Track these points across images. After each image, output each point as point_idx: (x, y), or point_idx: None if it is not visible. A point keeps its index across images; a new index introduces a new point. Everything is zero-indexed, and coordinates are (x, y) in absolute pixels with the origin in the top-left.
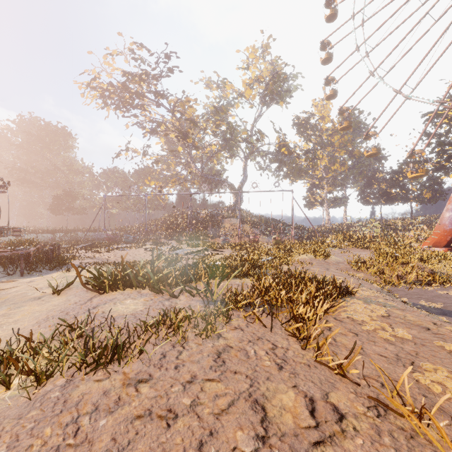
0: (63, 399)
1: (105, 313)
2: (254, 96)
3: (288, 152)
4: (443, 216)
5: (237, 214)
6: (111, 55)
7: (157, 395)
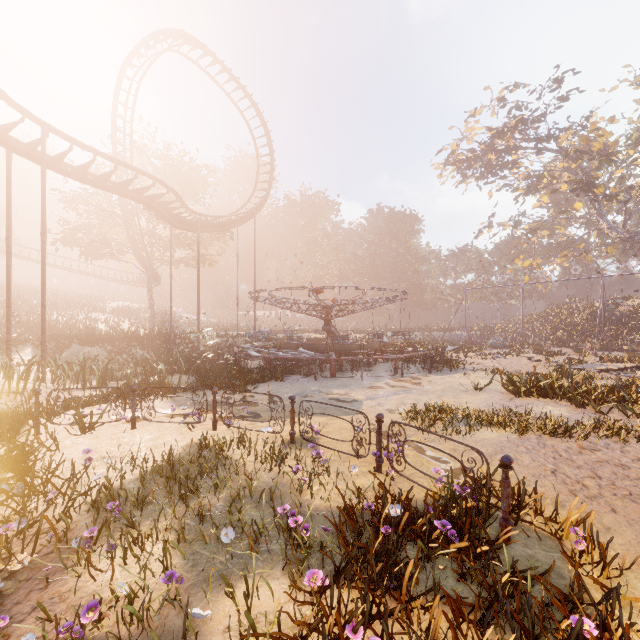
0: (541, 443)
1: (534, 411)
2: None
3: None
4: None
5: None
6: (473, 116)
7: (609, 458)
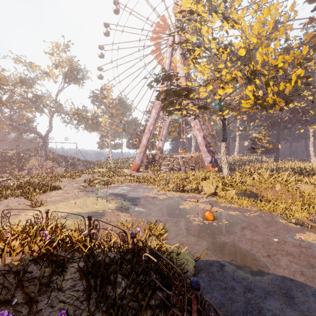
0: None
1: None
2: (57, 76)
3: (81, 116)
4: (136, 159)
5: (43, 154)
6: None
7: None
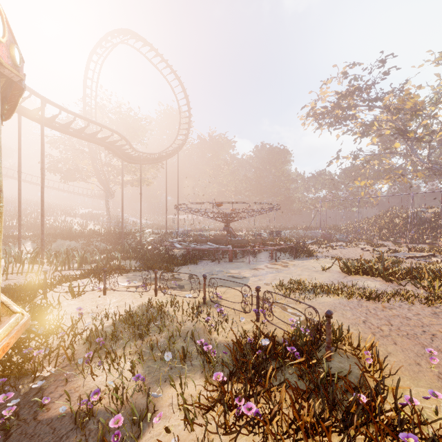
0: (360, 305)
1: (358, 284)
2: None
3: None
4: None
5: None
6: (326, 84)
7: (400, 314)
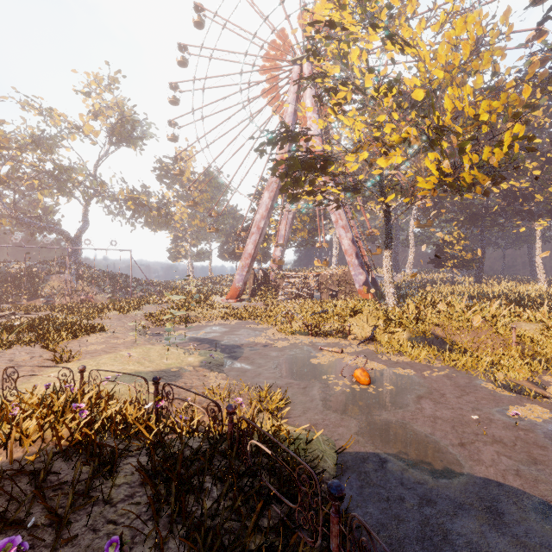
0: None
1: None
2: (97, 133)
3: (140, 203)
4: (236, 278)
5: (72, 269)
6: None
7: None
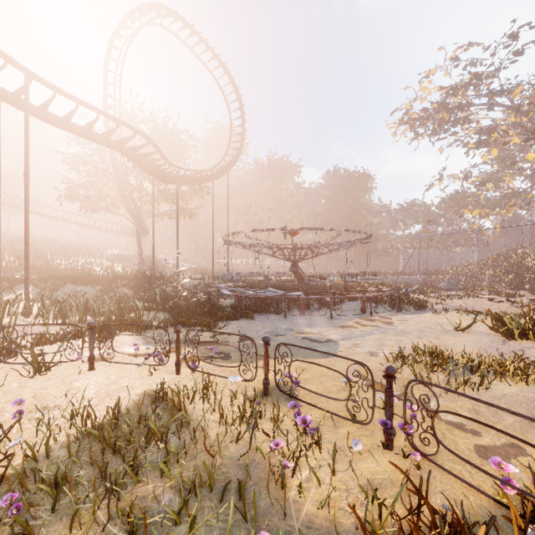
0: None
1: None
2: None
3: None
4: None
5: None
6: (427, 77)
7: None
